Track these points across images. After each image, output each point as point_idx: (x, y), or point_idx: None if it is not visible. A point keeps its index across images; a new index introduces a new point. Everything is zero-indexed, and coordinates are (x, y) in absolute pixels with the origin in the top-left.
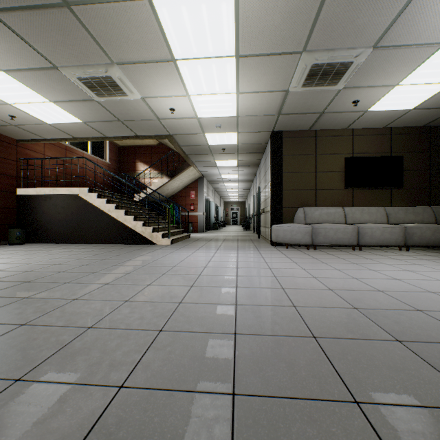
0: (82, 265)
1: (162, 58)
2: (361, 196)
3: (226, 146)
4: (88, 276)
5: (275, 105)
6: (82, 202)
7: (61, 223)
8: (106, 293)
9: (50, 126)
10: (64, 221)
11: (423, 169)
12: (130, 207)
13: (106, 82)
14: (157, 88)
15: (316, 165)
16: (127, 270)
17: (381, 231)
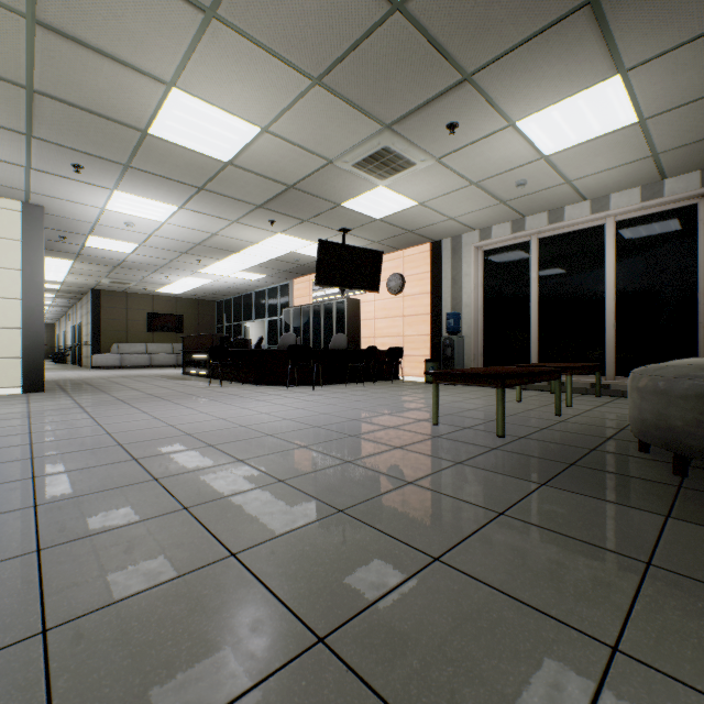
0: None
1: None
2: (159, 337)
3: (47, 288)
4: None
5: (94, 283)
6: None
7: None
8: None
9: None
10: None
11: (196, 323)
12: None
13: None
14: None
15: (129, 315)
16: None
17: (165, 357)
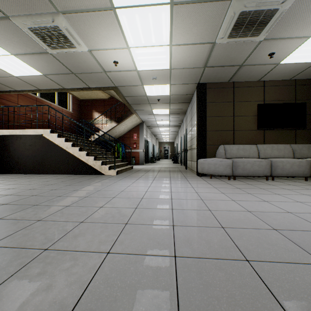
0: (30, 196)
1: (102, 5)
2: (270, 135)
3: (160, 96)
4: (26, 210)
5: (202, 58)
6: (46, 141)
7: (29, 157)
8: (30, 236)
9: (17, 79)
10: (31, 156)
11: None
12: (84, 145)
13: (54, 32)
14: (101, 40)
15: (234, 110)
16: (68, 202)
17: (291, 164)
